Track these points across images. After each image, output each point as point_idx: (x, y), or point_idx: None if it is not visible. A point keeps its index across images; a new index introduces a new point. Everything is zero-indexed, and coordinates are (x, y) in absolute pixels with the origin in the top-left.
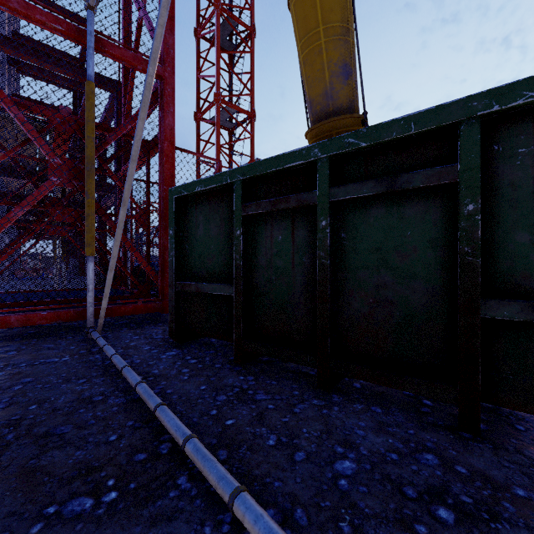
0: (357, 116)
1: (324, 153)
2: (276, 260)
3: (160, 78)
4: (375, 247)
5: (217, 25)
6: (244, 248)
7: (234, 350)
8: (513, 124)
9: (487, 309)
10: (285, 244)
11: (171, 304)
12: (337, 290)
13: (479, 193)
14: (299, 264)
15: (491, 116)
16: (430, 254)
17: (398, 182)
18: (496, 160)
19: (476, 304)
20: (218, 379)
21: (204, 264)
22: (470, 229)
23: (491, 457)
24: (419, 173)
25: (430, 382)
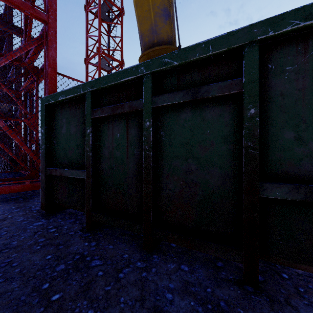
0: (174, 47)
1: (148, 70)
2: (116, 152)
3: (45, 22)
4: (184, 142)
5: (99, 4)
6: (93, 142)
7: (86, 219)
8: (282, 48)
9: (264, 190)
10: (122, 140)
11: (42, 185)
12: (158, 175)
13: (258, 100)
14: (132, 155)
15: (267, 41)
16: (223, 148)
17: (200, 92)
18: (270, 76)
19: (256, 186)
20: (66, 246)
21: (66, 154)
22: (252, 128)
23: (269, 312)
24: (215, 85)
25: (223, 246)
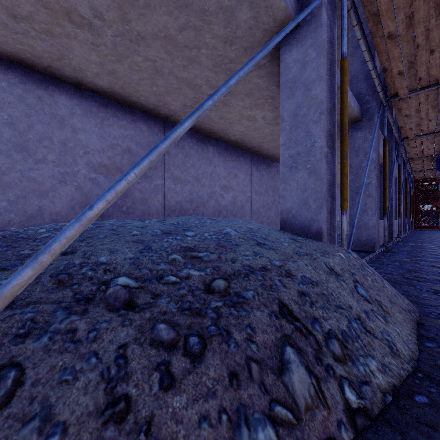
0: None
1: None
2: None
3: None
4: None
5: None
6: None
7: None
8: None
9: None
10: None
11: None
12: None
13: None
14: None
15: None
16: None
17: None
18: None
19: None
20: None
21: None
22: None
23: None
24: None
25: None
